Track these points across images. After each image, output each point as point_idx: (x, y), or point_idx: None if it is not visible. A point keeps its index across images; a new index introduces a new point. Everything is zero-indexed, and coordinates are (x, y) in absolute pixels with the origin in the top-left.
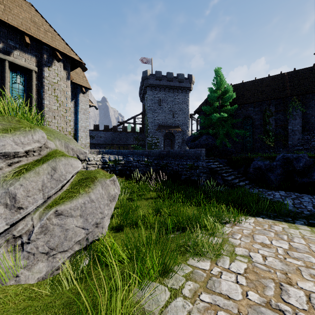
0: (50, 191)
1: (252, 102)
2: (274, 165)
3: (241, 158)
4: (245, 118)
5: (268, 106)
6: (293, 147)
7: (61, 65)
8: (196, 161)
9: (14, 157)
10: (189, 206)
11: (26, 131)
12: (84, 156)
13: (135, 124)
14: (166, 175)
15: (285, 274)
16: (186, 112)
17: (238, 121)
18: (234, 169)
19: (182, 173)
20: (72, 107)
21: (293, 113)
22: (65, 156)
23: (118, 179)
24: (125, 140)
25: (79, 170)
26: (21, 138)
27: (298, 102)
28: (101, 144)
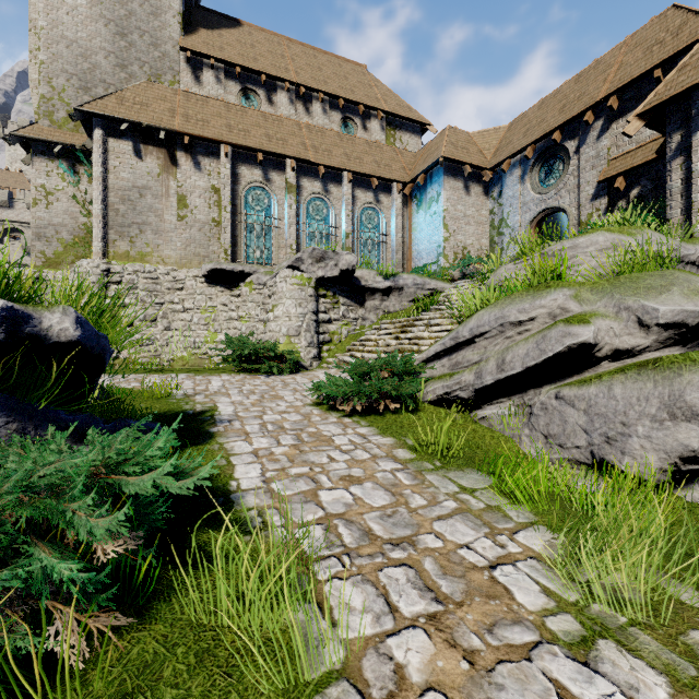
0: (529, 361)
1: None
2: None
3: None
4: None
5: None
6: None
7: None
8: None
9: (520, 325)
10: None
11: (538, 298)
12: (652, 318)
13: None
14: None
15: (466, 653)
16: None
17: None
18: None
19: None
20: None
21: None
22: (568, 321)
23: None
24: None
25: (589, 341)
26: (527, 306)
27: None
28: None
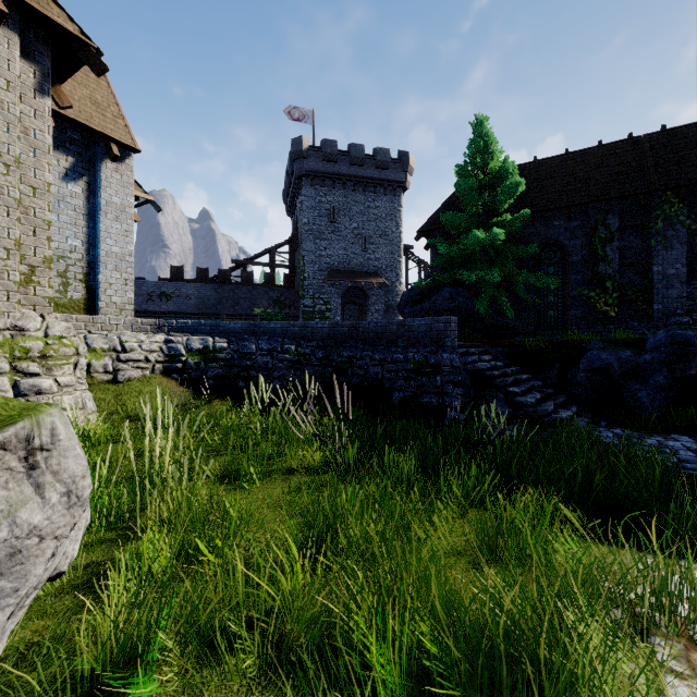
0: None
1: (563, 206)
2: (648, 362)
3: (546, 344)
4: (545, 248)
5: (603, 215)
6: (666, 318)
7: (13, 41)
8: (434, 352)
9: None
10: (442, 520)
11: None
12: None
13: (274, 266)
14: (349, 395)
15: None
16: (396, 241)
17: (527, 255)
18: (531, 372)
19: (395, 387)
20: (78, 196)
21: (666, 233)
22: None
23: (212, 403)
24: (249, 304)
25: None
26: None
27: (677, 204)
28: (188, 315)
